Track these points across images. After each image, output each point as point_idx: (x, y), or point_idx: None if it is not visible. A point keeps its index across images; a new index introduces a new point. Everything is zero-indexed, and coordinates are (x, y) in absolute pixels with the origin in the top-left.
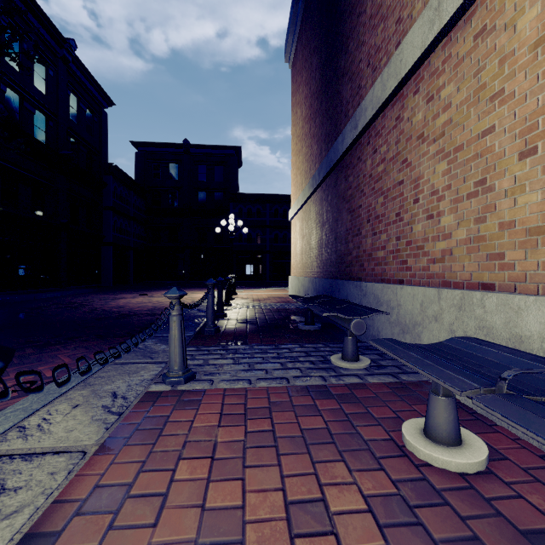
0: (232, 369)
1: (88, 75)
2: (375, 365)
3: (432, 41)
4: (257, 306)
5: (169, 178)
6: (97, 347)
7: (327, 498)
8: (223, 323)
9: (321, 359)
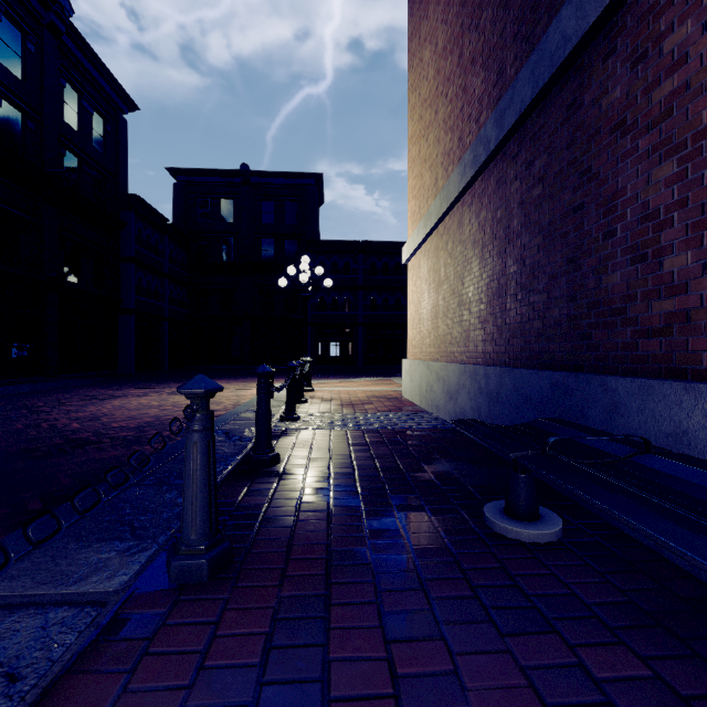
0: None
1: (94, 59)
2: None
3: None
4: (351, 423)
5: (221, 220)
6: None
7: None
8: (264, 490)
9: None
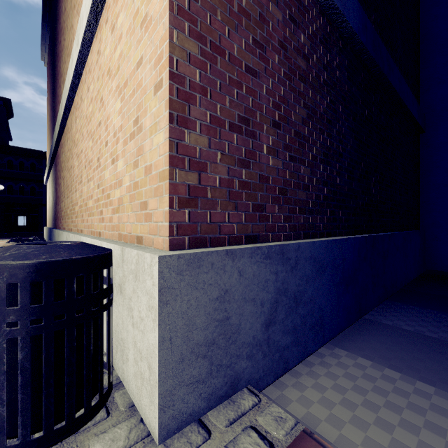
0: None
1: None
2: None
3: (58, 134)
4: None
5: None
6: None
7: None
8: None
9: None
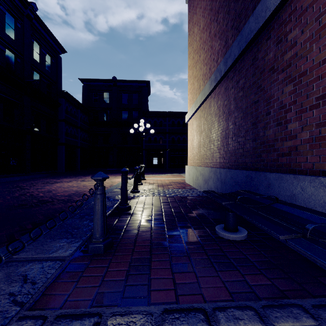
0: None
1: (46, 30)
2: None
3: None
4: (162, 193)
5: (104, 102)
6: None
7: None
8: (124, 220)
9: None
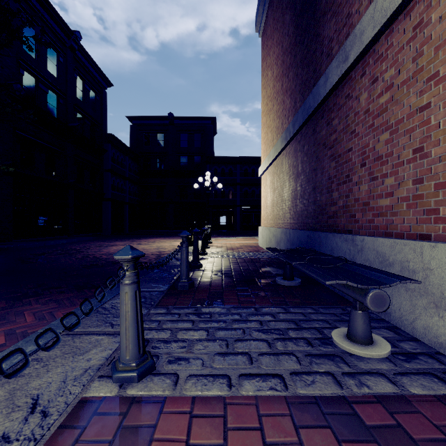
0: (204, 350)
1: (91, 61)
2: (398, 352)
3: None
4: (231, 256)
5: (157, 145)
6: (68, 302)
7: None
8: (198, 274)
9: (318, 336)
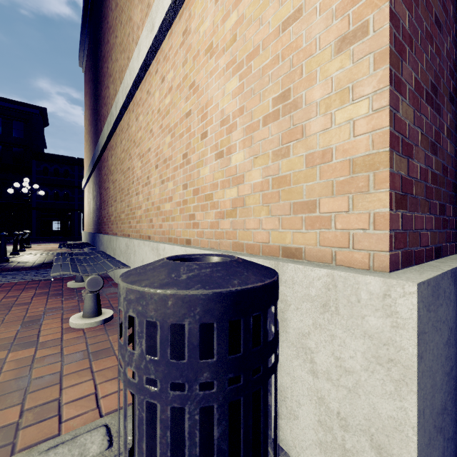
0: None
1: None
2: None
3: (108, 136)
4: (44, 254)
5: None
6: None
7: (22, 296)
8: (5, 264)
9: None
